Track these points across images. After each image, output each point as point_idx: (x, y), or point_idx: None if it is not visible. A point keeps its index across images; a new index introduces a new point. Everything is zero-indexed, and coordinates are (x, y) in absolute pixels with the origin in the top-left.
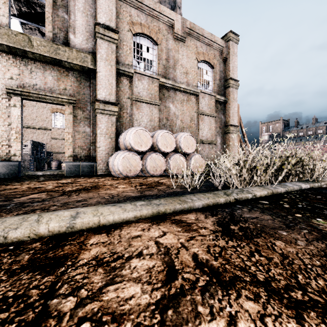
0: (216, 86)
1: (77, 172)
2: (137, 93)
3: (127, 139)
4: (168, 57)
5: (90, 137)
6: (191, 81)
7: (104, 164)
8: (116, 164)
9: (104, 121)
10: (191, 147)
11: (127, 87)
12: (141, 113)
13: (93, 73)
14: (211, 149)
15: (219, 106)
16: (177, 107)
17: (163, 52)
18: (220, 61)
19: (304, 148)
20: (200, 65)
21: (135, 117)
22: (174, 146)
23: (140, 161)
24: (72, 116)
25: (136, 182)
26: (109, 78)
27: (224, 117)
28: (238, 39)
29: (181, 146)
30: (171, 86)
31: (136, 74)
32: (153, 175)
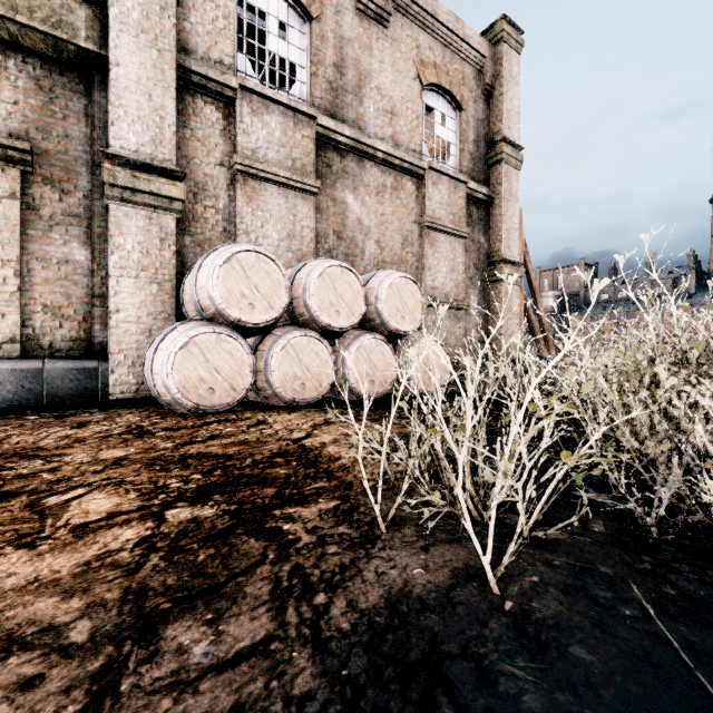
0: (467, 157)
1: (31, 396)
2: (248, 152)
3: (203, 283)
4: (341, 62)
5: (88, 279)
6: (404, 137)
7: (136, 366)
8: (159, 368)
9: (134, 226)
10: (412, 316)
11: (219, 131)
12: (262, 212)
13: (99, 72)
14: (455, 324)
15: (476, 211)
16: (365, 204)
17: (327, 43)
18: (477, 93)
19: (637, 324)
20: (426, 98)
21: (243, 224)
22: (362, 311)
23: (249, 357)
24: (21, 207)
25: (207, 450)
26: (151, 90)
27: (487, 241)
28: (521, 41)
29: (381, 312)
30: (350, 142)
31: (244, 95)
32: (292, 403)
